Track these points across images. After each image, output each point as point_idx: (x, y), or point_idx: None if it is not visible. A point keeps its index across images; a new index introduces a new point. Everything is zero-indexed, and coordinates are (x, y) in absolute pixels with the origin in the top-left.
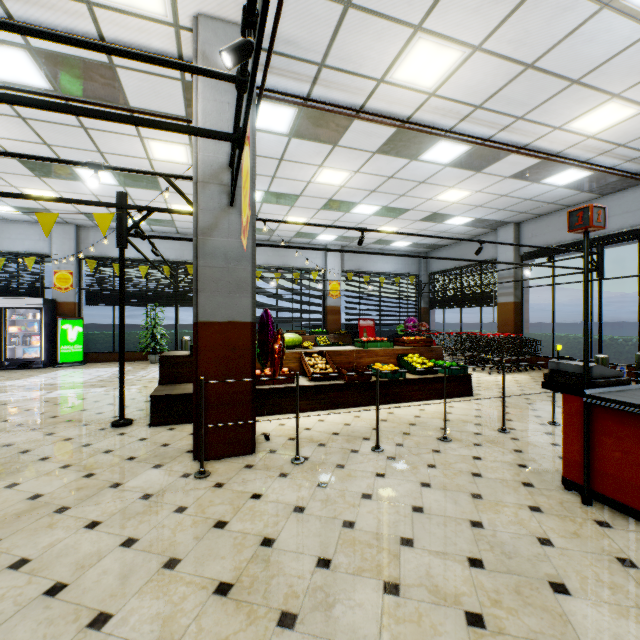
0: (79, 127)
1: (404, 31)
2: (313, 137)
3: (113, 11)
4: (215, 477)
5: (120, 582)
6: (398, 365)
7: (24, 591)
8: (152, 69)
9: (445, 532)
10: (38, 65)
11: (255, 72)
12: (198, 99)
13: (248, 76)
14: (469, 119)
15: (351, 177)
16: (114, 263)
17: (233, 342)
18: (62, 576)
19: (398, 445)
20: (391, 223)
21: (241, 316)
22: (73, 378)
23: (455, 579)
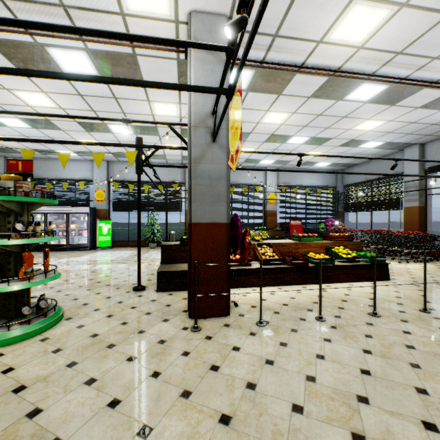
0: (112, 98)
1: (343, 0)
2: (264, 90)
3: (137, 18)
4: (205, 331)
5: (154, 404)
6: (326, 254)
7: (95, 402)
8: (159, 54)
9: (394, 395)
10: (91, 60)
11: (253, 37)
12: (191, 69)
13: (236, 45)
14: (390, 64)
15: (289, 117)
16: (129, 184)
17: (214, 237)
18: (117, 394)
19: (336, 317)
20: (316, 149)
21: (220, 219)
22: (106, 257)
23: (414, 439)
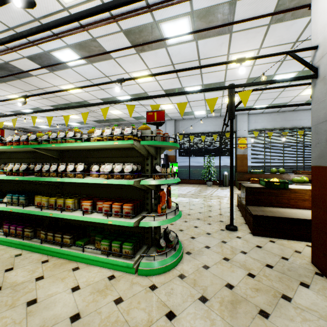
0: (196, 60)
1: None
2: None
3: None
4: None
5: None
6: None
7: None
8: None
9: None
10: (191, 24)
11: None
12: None
13: None
14: None
15: None
16: (190, 136)
17: None
18: None
19: None
20: None
21: None
22: (179, 191)
23: None
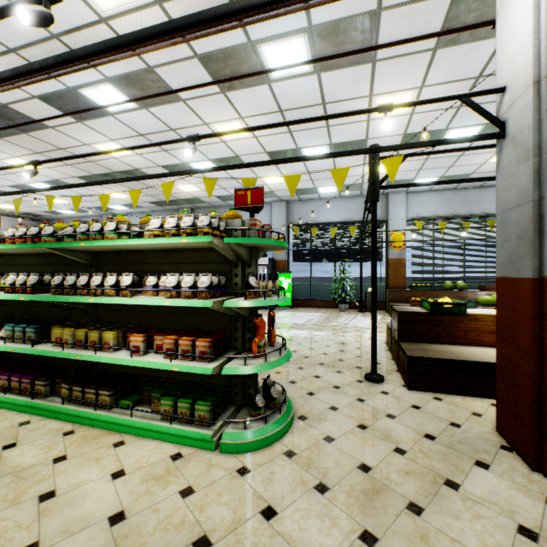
0: (319, 105)
1: None
2: None
3: None
4: None
5: None
6: None
7: None
8: None
9: None
10: (309, 47)
11: None
12: None
13: None
14: None
15: None
16: (311, 227)
17: None
18: None
19: None
20: None
21: None
22: (293, 320)
23: None
